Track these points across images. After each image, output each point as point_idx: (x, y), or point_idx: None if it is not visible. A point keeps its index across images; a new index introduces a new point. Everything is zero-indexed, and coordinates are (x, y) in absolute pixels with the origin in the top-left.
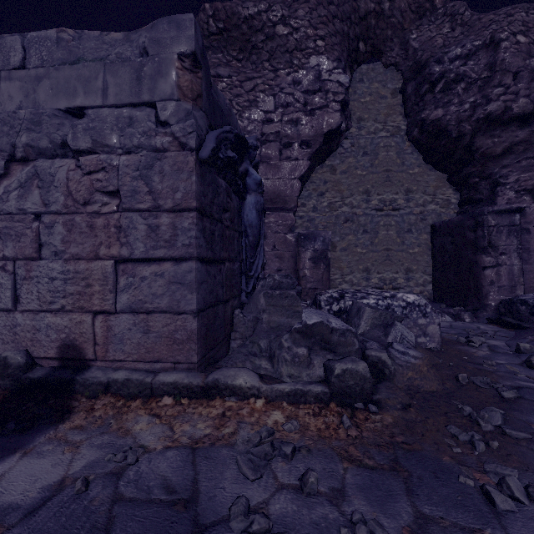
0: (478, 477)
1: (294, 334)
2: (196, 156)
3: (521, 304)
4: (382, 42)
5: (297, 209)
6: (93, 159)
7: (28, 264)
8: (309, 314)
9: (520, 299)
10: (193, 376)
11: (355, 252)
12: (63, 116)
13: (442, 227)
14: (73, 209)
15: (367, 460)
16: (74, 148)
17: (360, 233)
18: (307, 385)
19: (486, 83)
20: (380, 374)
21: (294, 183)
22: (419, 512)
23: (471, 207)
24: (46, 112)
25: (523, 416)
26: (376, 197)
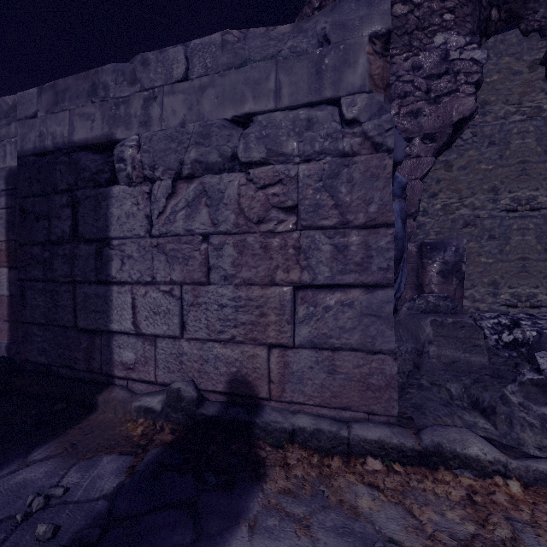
0: None
1: (527, 386)
2: (392, 158)
3: None
4: (522, 4)
5: None
6: (266, 171)
7: (195, 288)
8: None
9: None
10: (401, 434)
11: (477, 262)
12: (229, 126)
13: None
14: (243, 228)
15: None
16: (246, 160)
17: (484, 239)
18: None
19: None
20: None
21: (414, 185)
22: None
23: None
24: (214, 123)
25: None
26: (507, 195)
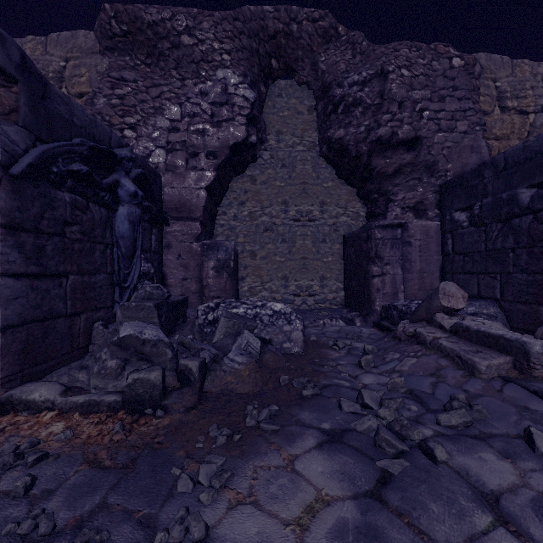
0: (192, 467)
1: (111, 346)
2: (3, 172)
3: (394, 309)
4: (294, 61)
5: (218, 218)
6: None
7: None
8: (126, 327)
9: (393, 304)
10: None
11: (274, 260)
12: None
13: (349, 238)
14: None
15: (109, 462)
16: None
17: (279, 242)
18: (105, 395)
19: (378, 109)
20: (187, 380)
21: (200, 193)
22: (105, 502)
23: (374, 220)
24: None
25: (298, 411)
26: (294, 208)
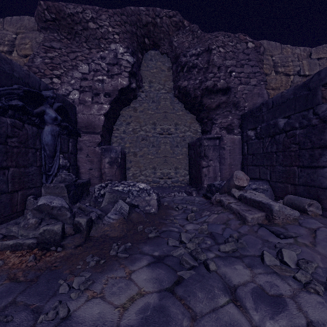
0: (71, 279)
1: (33, 210)
2: None
3: (213, 186)
4: (158, 40)
5: (114, 132)
6: None
7: None
8: (42, 199)
9: (213, 184)
10: None
11: (147, 157)
12: None
13: (191, 145)
14: None
15: (22, 278)
16: None
17: (150, 147)
18: (26, 239)
19: (206, 70)
20: (79, 230)
21: (100, 118)
22: (14, 301)
23: (205, 134)
24: None
25: (143, 246)
26: (159, 126)
